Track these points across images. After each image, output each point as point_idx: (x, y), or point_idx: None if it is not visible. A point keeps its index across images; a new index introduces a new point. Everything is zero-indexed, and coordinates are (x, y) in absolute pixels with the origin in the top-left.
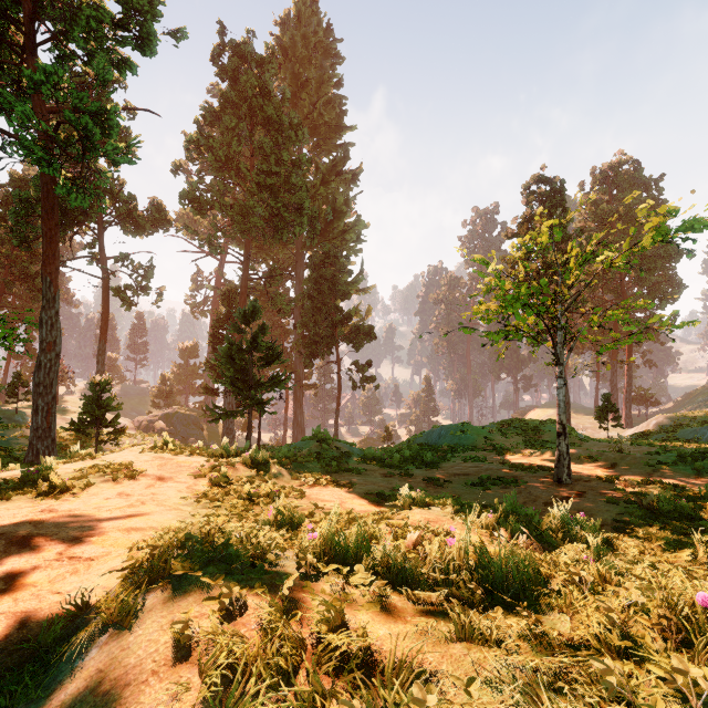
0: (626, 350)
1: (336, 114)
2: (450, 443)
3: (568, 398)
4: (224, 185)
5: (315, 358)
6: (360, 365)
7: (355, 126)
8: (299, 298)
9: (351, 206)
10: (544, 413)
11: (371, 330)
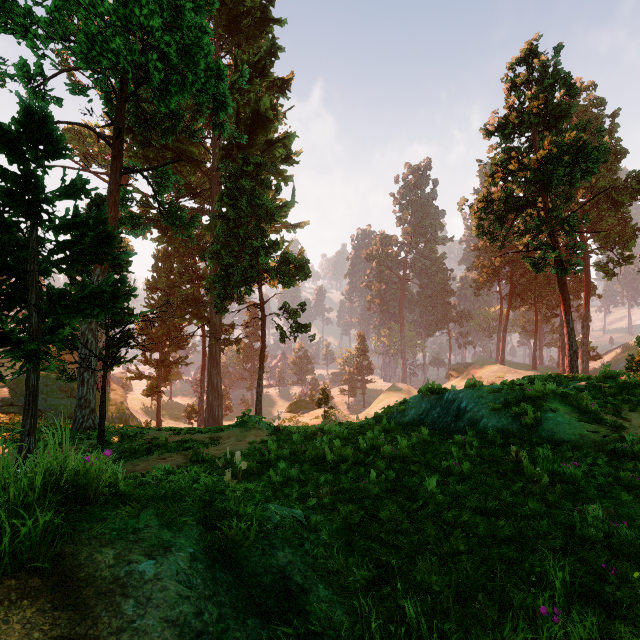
0: (584, 298)
1: (261, 3)
2: (503, 433)
3: (575, 346)
4: (66, 1)
5: (229, 298)
6: (290, 310)
7: (285, 20)
8: (212, 226)
9: (279, 119)
10: (487, 369)
11: (304, 263)
